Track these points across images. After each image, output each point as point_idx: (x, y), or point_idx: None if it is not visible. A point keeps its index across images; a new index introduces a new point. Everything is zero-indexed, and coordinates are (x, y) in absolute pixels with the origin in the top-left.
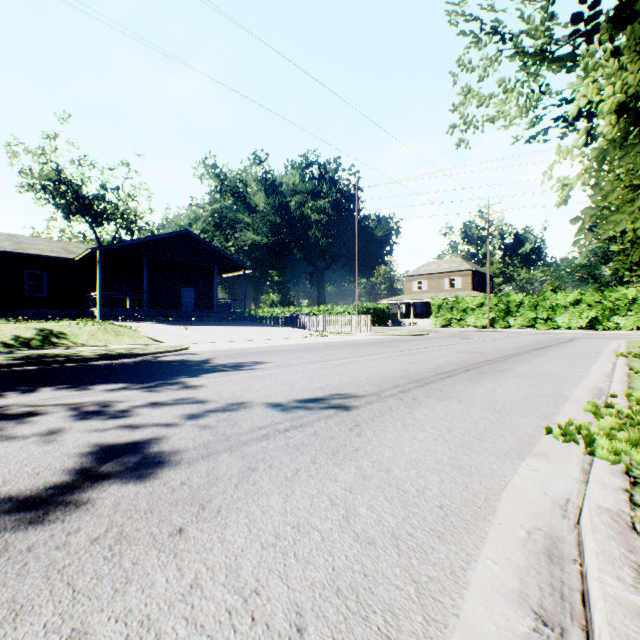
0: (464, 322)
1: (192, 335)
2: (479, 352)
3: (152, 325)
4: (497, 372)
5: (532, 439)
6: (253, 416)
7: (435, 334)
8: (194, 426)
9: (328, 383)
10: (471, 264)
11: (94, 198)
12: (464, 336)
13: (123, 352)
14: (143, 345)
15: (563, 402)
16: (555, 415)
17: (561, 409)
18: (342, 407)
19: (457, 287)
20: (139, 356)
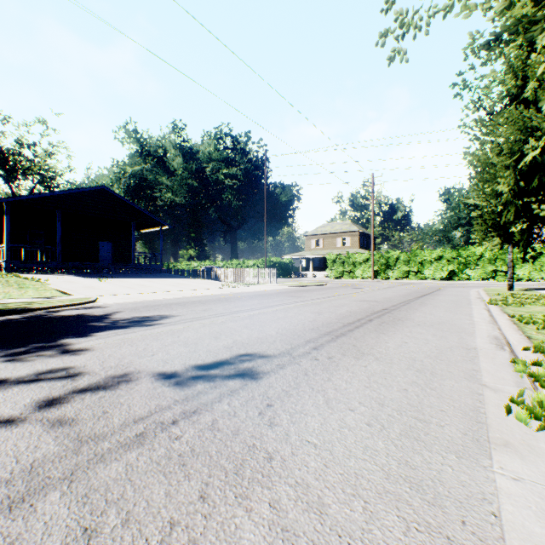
0: (353, 274)
1: (105, 287)
2: (374, 301)
3: (64, 277)
4: (398, 321)
5: (479, 415)
6: (134, 397)
7: (332, 284)
8: (37, 424)
9: (236, 340)
10: (358, 226)
11: (8, 153)
12: (356, 286)
13: (14, 307)
14: (45, 298)
15: (476, 355)
16: (479, 374)
17: (480, 365)
18: (251, 374)
19: (347, 245)
20: (33, 311)
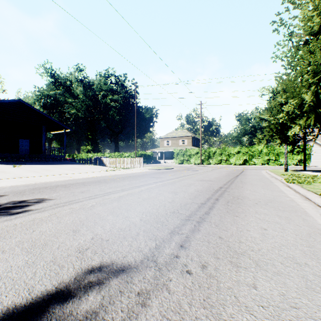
0: (189, 161)
1: (14, 171)
2: (209, 180)
3: None
4: (238, 200)
5: None
6: None
7: (178, 168)
8: None
9: (96, 234)
10: (191, 133)
11: None
12: (193, 169)
13: None
14: None
15: None
16: None
17: None
18: None
19: (185, 144)
20: None
